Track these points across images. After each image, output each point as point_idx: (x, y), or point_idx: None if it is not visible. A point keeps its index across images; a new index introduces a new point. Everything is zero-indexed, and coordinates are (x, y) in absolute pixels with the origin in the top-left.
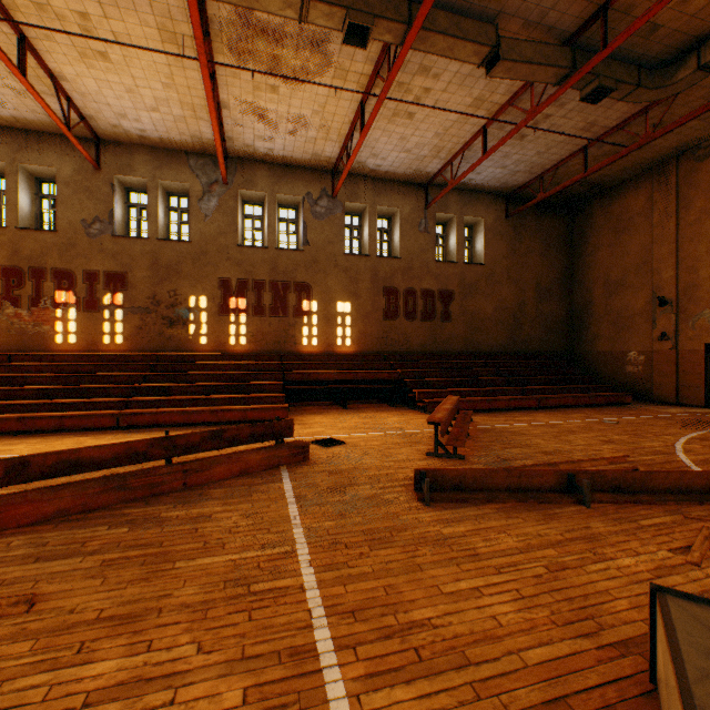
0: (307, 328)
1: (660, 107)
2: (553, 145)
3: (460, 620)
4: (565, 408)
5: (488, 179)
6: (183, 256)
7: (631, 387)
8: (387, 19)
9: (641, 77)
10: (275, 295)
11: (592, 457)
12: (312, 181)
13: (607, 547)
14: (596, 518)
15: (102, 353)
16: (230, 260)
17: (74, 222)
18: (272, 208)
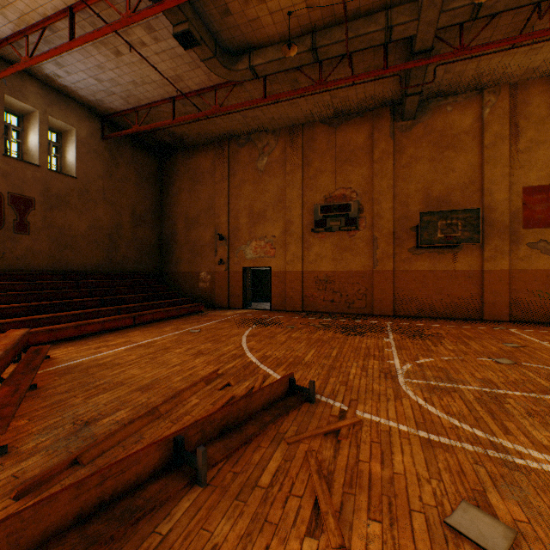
0: None
1: (224, 91)
2: (148, 81)
3: None
4: (159, 322)
5: (82, 86)
6: None
7: (203, 298)
8: None
9: (218, 50)
10: None
11: (191, 379)
12: None
13: None
14: (219, 510)
15: None
16: None
17: None
18: None
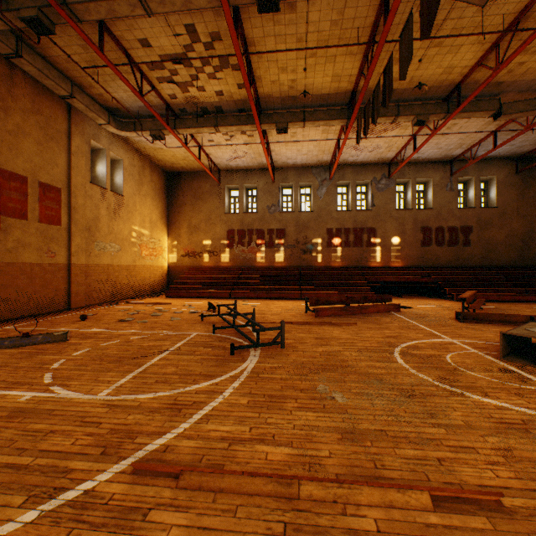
0: (373, 253)
1: None
2: None
3: (475, 335)
4: None
5: (499, 152)
6: (309, 219)
7: None
8: (436, 114)
9: None
10: (355, 235)
11: None
12: (376, 170)
13: None
14: None
15: (276, 267)
16: (332, 218)
17: (264, 207)
18: (353, 188)
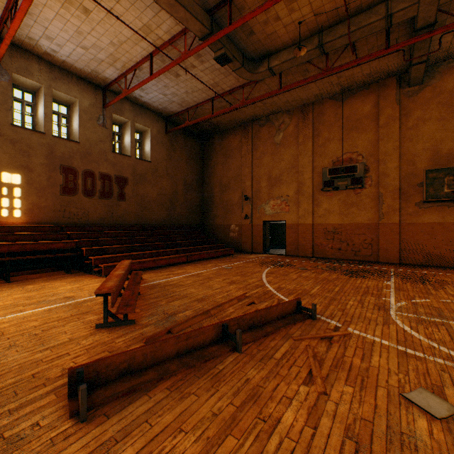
0: None
1: (249, 88)
2: (196, 90)
3: None
4: (202, 261)
5: (154, 100)
6: None
7: (233, 245)
8: None
9: (244, 61)
10: None
11: (228, 298)
12: None
13: (269, 403)
14: (249, 364)
15: None
16: None
17: None
18: None
